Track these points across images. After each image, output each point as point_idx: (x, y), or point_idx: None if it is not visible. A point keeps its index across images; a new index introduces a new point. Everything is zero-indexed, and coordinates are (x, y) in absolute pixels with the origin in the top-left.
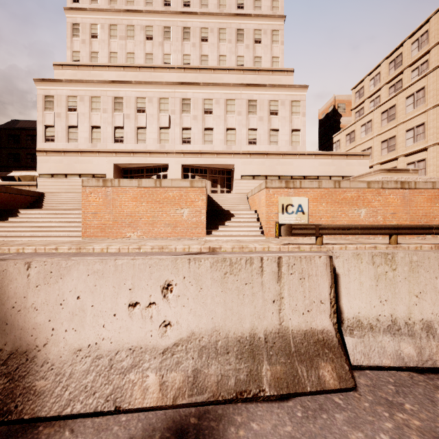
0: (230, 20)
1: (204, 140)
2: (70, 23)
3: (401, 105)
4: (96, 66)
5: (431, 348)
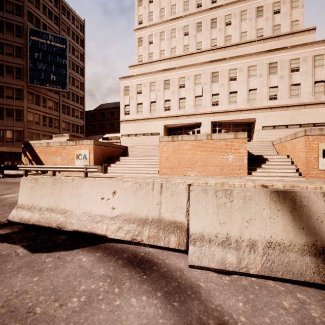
0: (250, 2)
1: (229, 102)
2: (137, 38)
3: None
4: (152, 62)
5: None
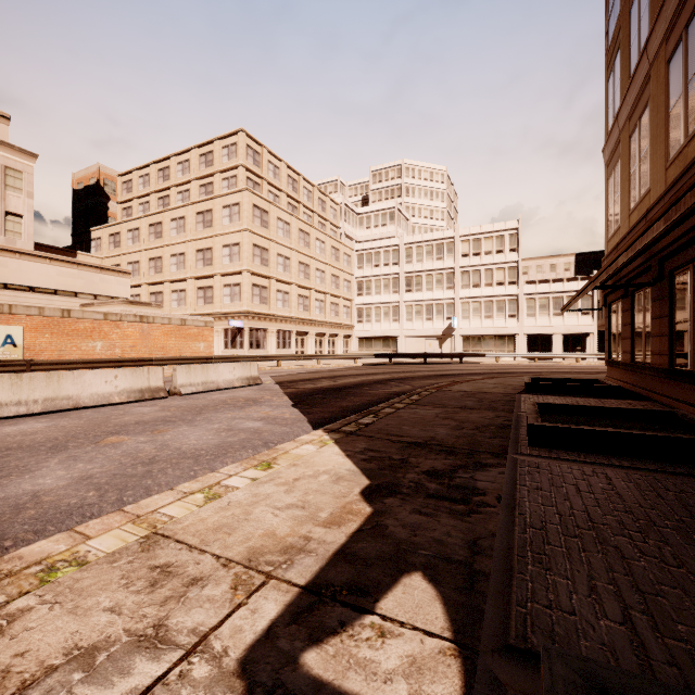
0: None
1: None
2: None
3: (167, 226)
4: None
5: (35, 408)
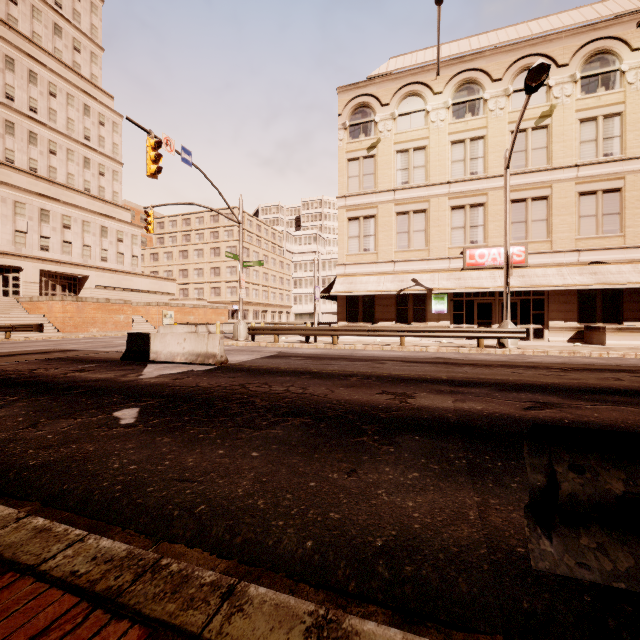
0: (78, 146)
1: (63, 251)
2: None
3: (192, 253)
4: None
5: (228, 332)
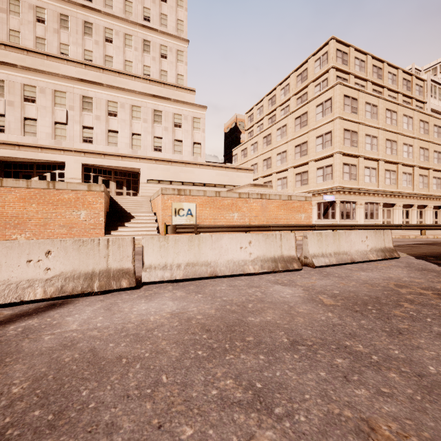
0: (136, 28)
1: (108, 142)
2: None
3: (274, 135)
4: None
5: (177, 273)
